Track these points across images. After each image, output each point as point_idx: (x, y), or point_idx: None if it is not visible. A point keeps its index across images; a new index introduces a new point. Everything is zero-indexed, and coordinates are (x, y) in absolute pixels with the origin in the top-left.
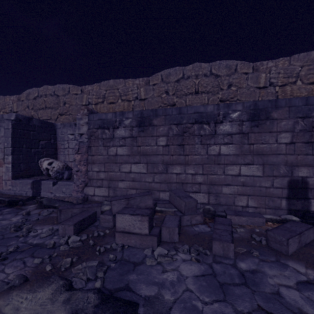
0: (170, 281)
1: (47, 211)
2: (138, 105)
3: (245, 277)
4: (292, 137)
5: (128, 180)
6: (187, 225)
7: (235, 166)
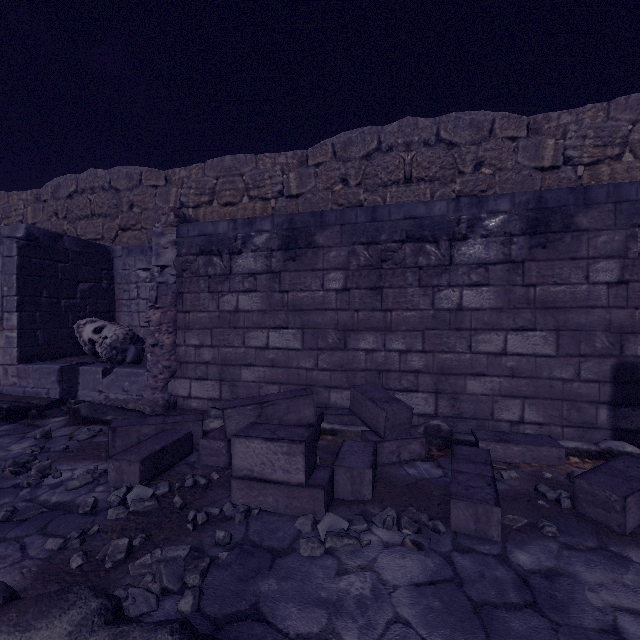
0: (355, 597)
1: (88, 430)
2: (284, 208)
3: (531, 588)
4: (622, 270)
5: (262, 365)
6: (390, 462)
7: (495, 333)
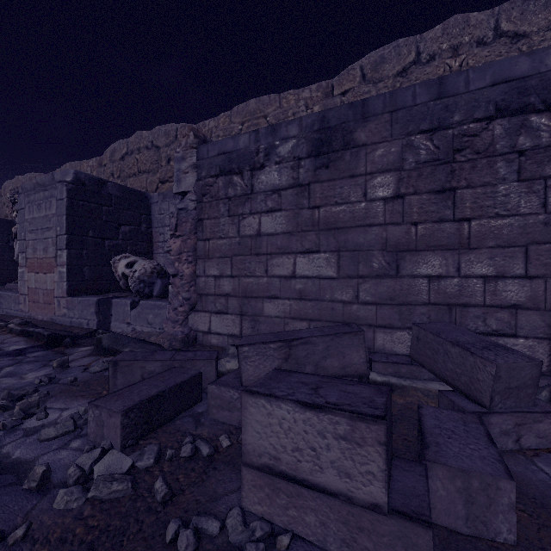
0: None
1: (102, 362)
2: None
3: None
4: None
5: (287, 297)
6: (502, 450)
7: None
